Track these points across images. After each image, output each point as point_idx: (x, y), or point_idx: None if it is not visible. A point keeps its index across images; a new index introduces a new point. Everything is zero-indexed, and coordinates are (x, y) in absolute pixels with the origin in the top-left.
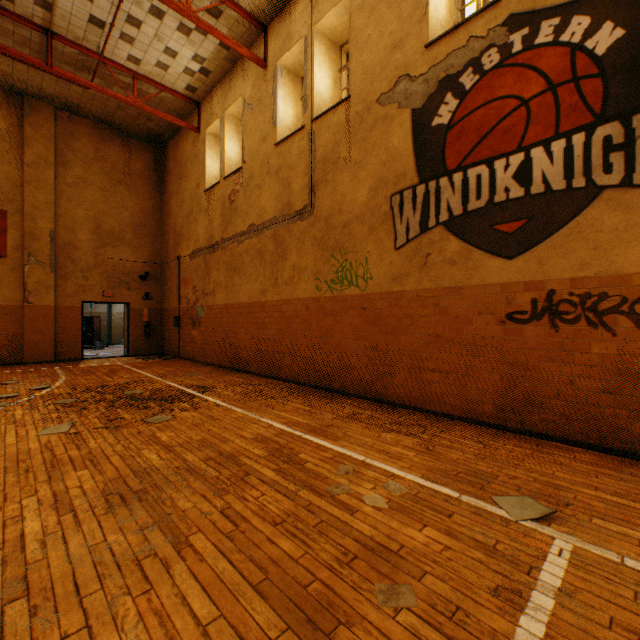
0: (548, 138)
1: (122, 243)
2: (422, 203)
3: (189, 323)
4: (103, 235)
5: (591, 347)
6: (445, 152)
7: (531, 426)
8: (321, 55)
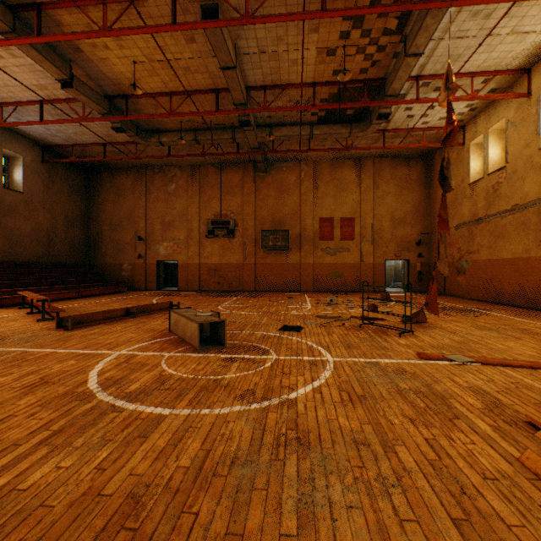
0: None
1: (404, 224)
2: None
3: (453, 272)
4: (394, 221)
5: None
6: None
7: None
8: None
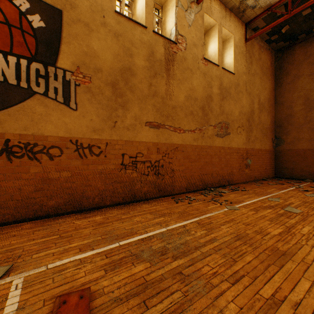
0: (7, 52)
1: None
2: None
3: None
4: None
5: (31, 170)
6: None
7: None
8: None
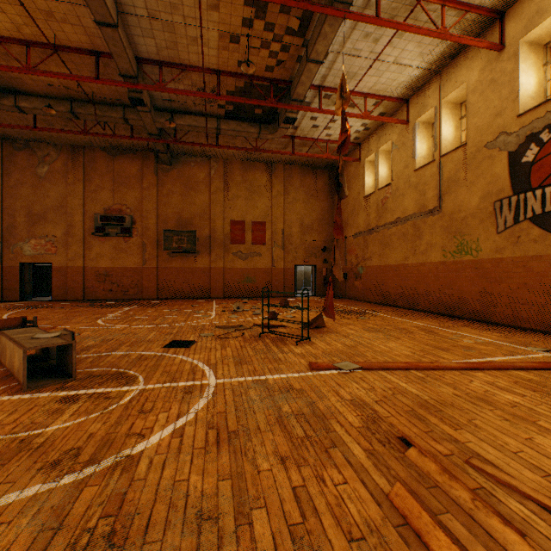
0: None
1: (312, 231)
2: (514, 207)
3: (352, 277)
4: (303, 228)
5: None
6: (529, 177)
7: None
8: (446, 115)
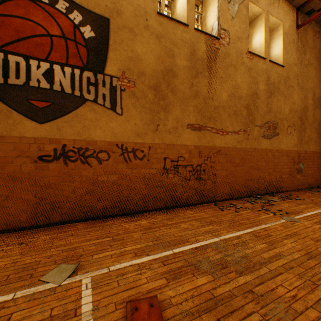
0: (63, 63)
1: None
2: None
3: None
4: None
5: (83, 173)
6: None
7: (54, 220)
8: None
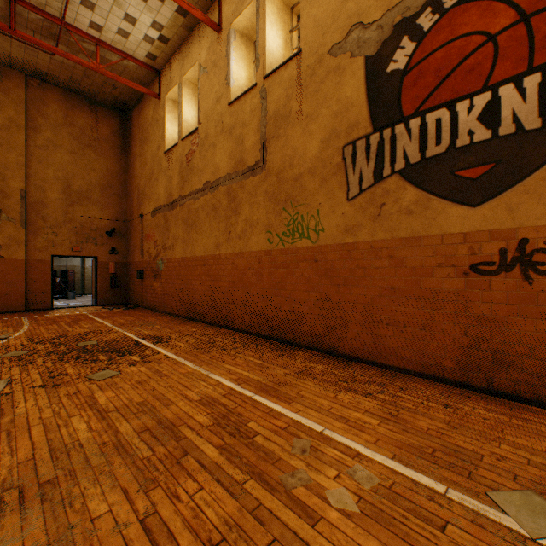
0: (520, 73)
1: (90, 202)
2: (376, 152)
3: (151, 275)
4: (72, 194)
5: None
6: (401, 98)
7: (499, 386)
8: (273, 15)
